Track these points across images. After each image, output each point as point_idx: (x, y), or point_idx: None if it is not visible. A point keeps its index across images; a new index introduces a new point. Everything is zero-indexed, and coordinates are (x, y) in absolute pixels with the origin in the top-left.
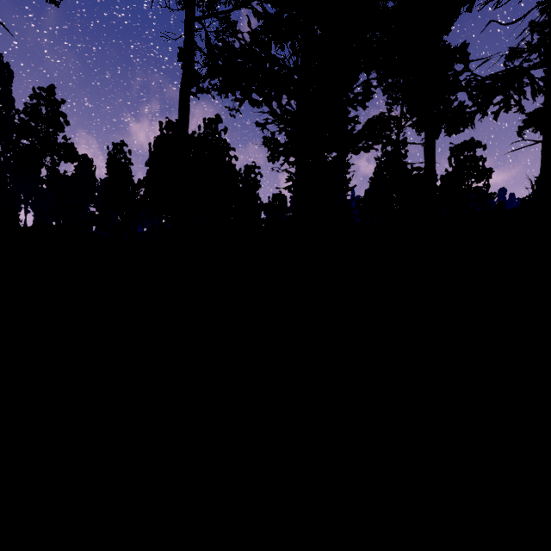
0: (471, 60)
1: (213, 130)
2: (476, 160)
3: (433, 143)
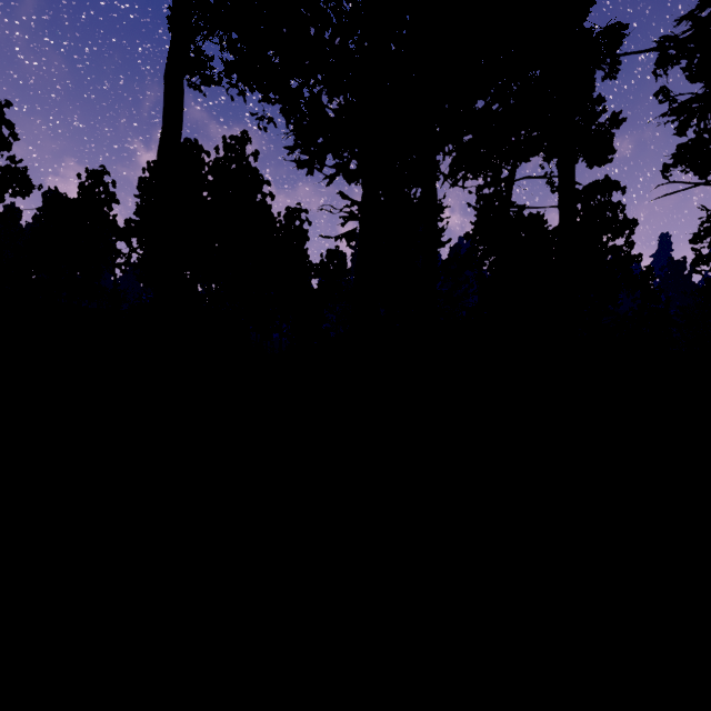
0: (625, 53)
1: (237, 154)
2: (615, 208)
3: (573, 175)
